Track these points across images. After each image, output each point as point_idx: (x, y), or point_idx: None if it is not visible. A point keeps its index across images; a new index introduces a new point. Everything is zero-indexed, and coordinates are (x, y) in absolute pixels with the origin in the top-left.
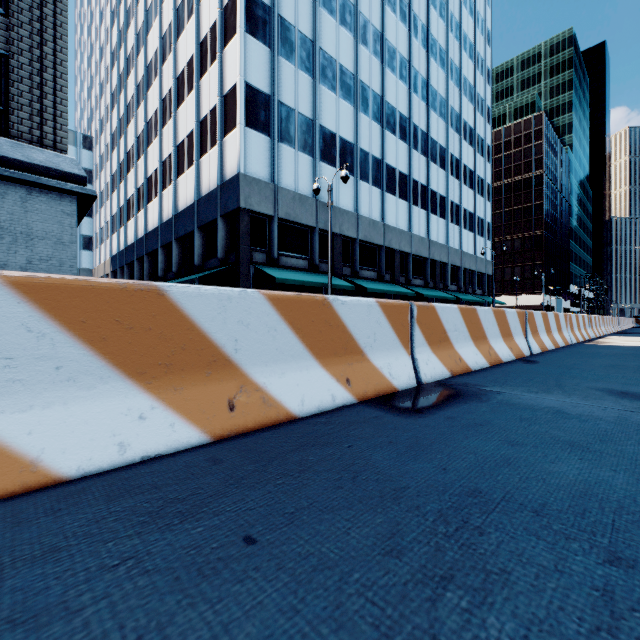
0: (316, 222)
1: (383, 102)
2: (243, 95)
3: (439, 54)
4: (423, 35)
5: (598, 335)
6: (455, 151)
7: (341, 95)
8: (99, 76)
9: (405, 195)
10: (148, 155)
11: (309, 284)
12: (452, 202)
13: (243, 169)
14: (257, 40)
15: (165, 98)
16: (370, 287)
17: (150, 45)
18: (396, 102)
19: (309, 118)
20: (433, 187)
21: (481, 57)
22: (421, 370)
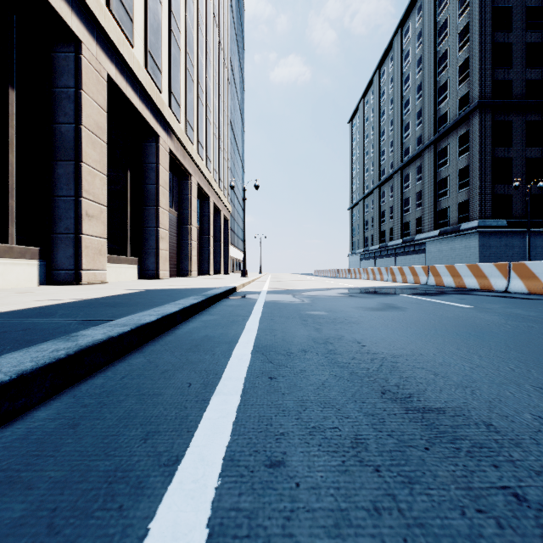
0: None
1: None
2: None
3: None
4: None
5: None
6: None
7: None
8: None
9: None
10: None
11: None
12: None
13: None
14: None
15: None
16: None
17: None
18: None
19: None
20: None
21: None
22: None
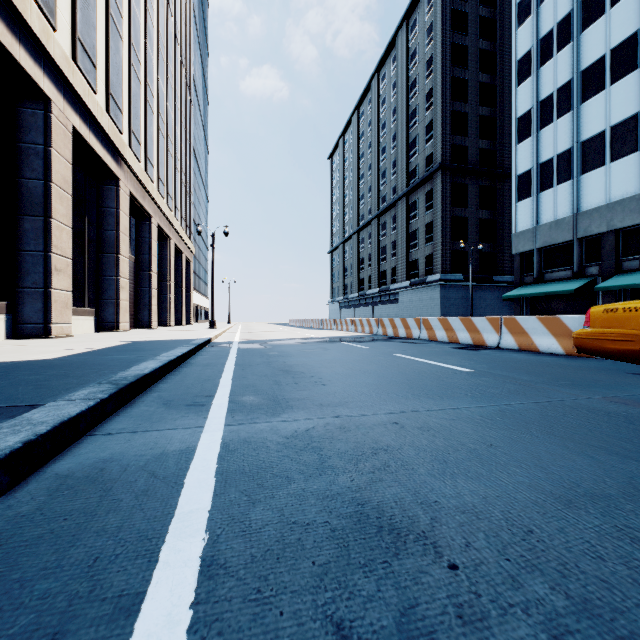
0: (573, 235)
1: None
2: (514, 187)
3: None
4: None
5: None
6: None
7: (614, 80)
8: None
9: None
10: None
11: (524, 296)
12: None
13: (514, 231)
14: (524, 141)
15: None
16: (601, 286)
17: None
18: None
19: (568, 148)
20: None
21: None
22: None
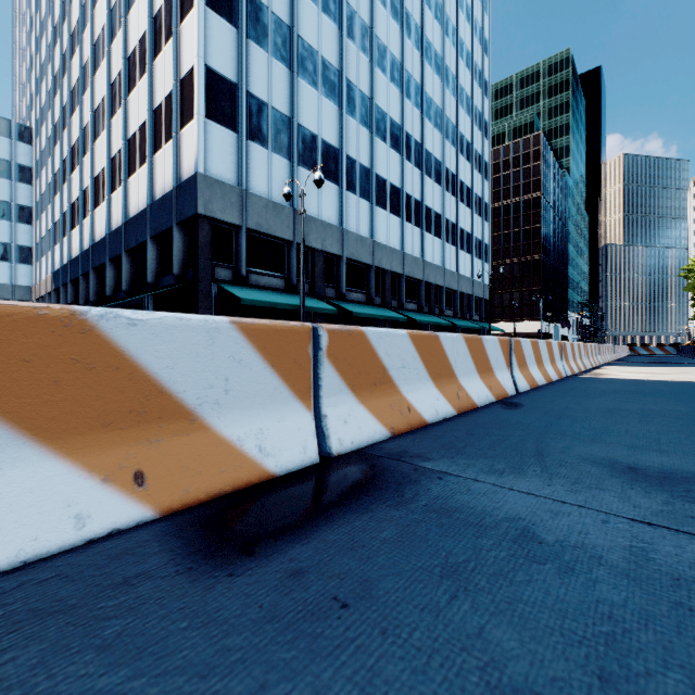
0: (294, 235)
1: (372, 105)
2: (202, 80)
3: (434, 59)
4: (417, 36)
5: (594, 365)
6: (451, 166)
7: (324, 92)
8: (40, 55)
9: (397, 210)
10: (95, 150)
11: (283, 306)
12: (448, 220)
13: (202, 168)
14: (220, 17)
15: (114, 82)
16: (356, 311)
17: (97, 19)
18: (387, 106)
19: (285, 115)
20: (428, 203)
21: (479, 67)
22: (333, 433)
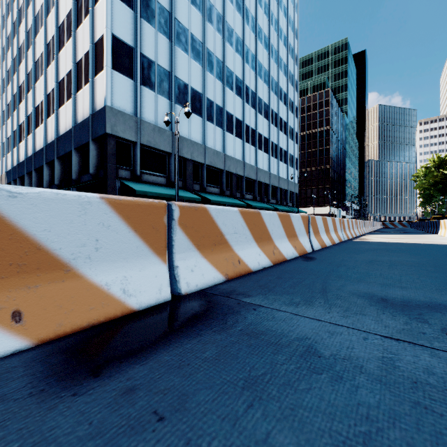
0: (172, 149)
1: (224, 66)
2: (110, 43)
3: (264, 39)
4: (253, 24)
5: (361, 233)
6: (274, 107)
7: (192, 56)
8: None
9: (240, 135)
10: (36, 89)
11: (164, 196)
12: (272, 142)
13: (110, 103)
14: (122, 2)
15: (49, 43)
16: (213, 199)
17: None
18: (233, 68)
19: (167, 70)
20: (260, 131)
21: (291, 46)
22: (182, 279)
